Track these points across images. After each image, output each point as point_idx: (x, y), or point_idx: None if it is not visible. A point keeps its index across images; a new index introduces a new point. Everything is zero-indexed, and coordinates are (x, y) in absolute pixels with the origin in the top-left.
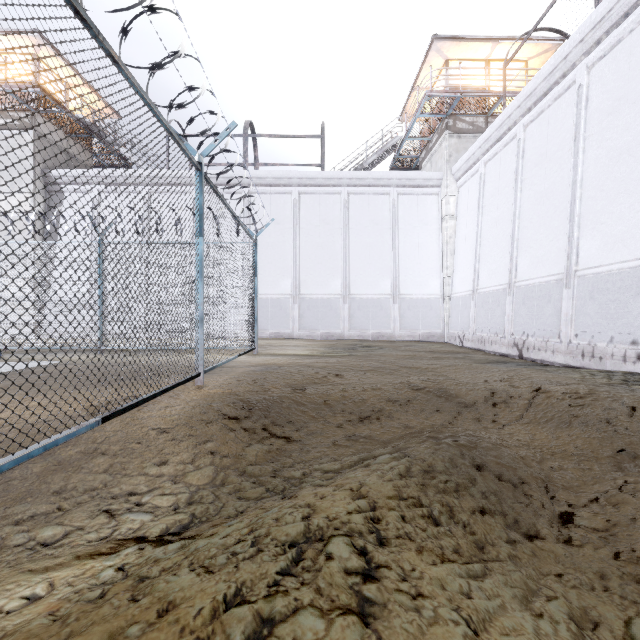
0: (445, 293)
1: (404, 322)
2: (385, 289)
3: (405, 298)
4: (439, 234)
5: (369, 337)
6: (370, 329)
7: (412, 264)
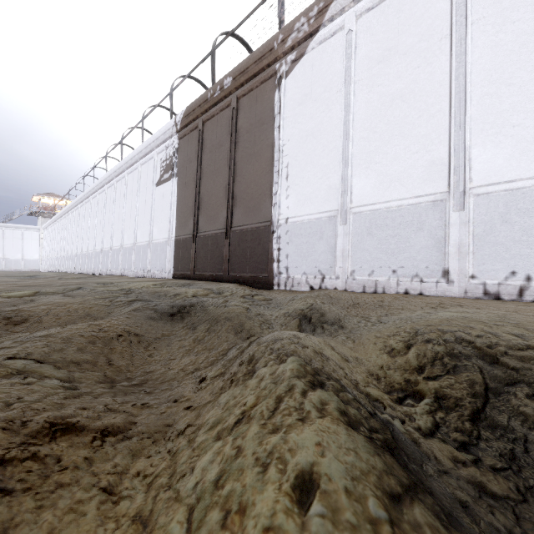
0: (40, 258)
1: (26, 266)
2: (19, 257)
3: (27, 259)
4: (39, 242)
5: (13, 270)
6: (13, 268)
7: (29, 250)
